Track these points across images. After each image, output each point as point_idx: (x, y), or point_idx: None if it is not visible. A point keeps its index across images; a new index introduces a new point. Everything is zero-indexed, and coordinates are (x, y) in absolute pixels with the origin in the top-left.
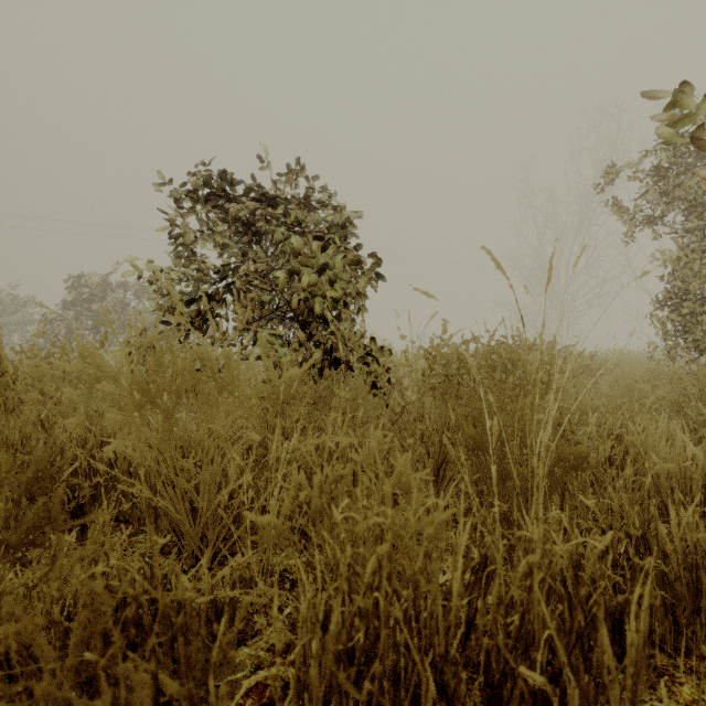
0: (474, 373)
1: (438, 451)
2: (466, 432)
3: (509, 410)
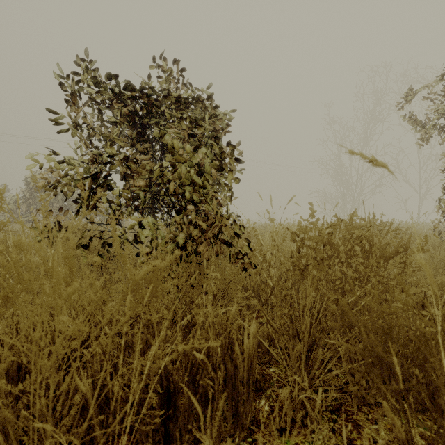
0: (342, 255)
1: (308, 333)
2: (365, 343)
3: (432, 324)
